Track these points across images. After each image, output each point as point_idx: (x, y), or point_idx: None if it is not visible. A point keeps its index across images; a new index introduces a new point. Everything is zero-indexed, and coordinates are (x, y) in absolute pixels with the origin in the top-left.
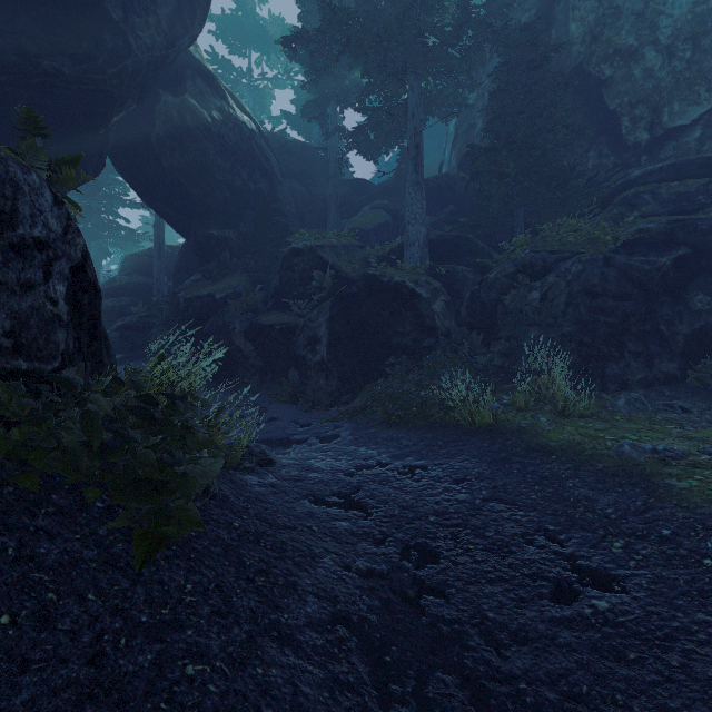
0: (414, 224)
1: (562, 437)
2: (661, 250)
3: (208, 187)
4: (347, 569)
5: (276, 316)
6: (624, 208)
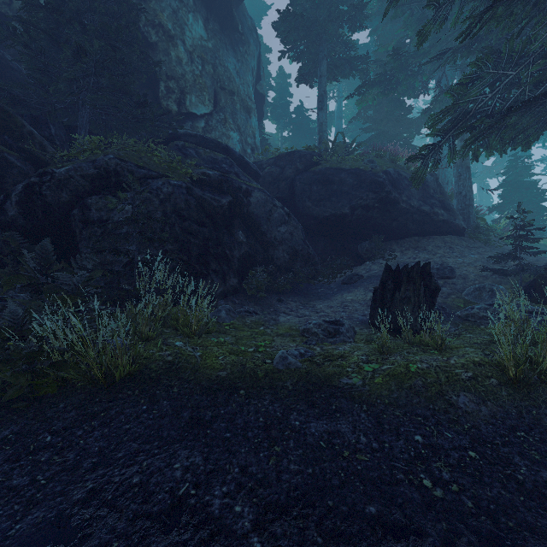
0: None
1: (223, 363)
2: (220, 193)
3: None
4: None
5: None
6: (180, 153)
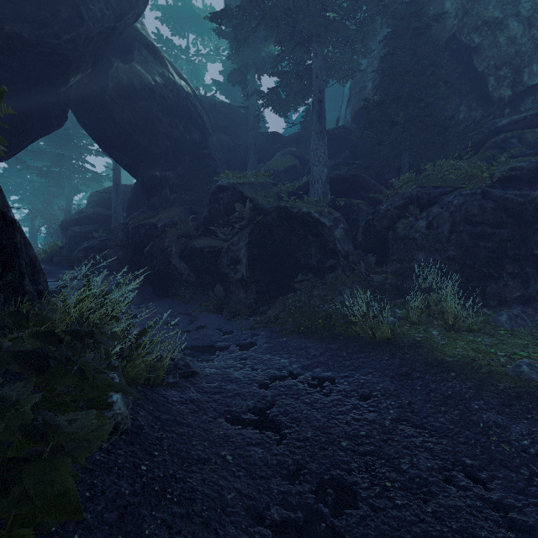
0: (318, 165)
1: (456, 353)
2: (532, 185)
3: (152, 137)
4: (260, 520)
5: (205, 241)
6: (495, 151)
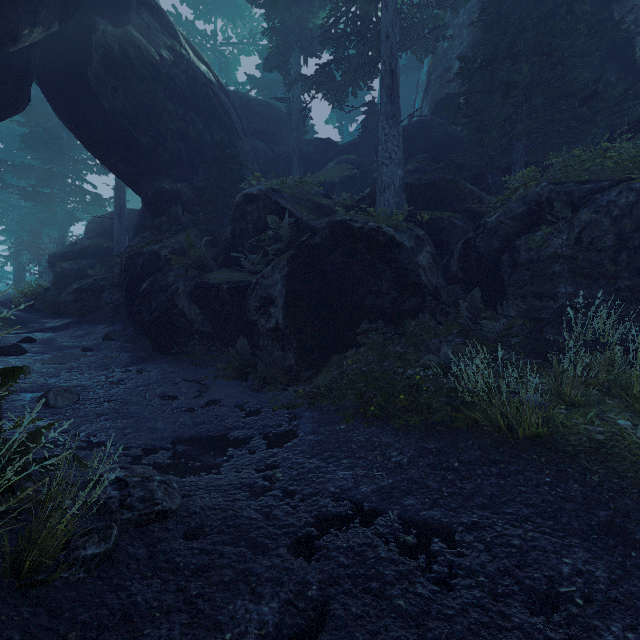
0: (389, 164)
1: None
2: None
3: (159, 136)
4: None
5: (226, 274)
6: None
